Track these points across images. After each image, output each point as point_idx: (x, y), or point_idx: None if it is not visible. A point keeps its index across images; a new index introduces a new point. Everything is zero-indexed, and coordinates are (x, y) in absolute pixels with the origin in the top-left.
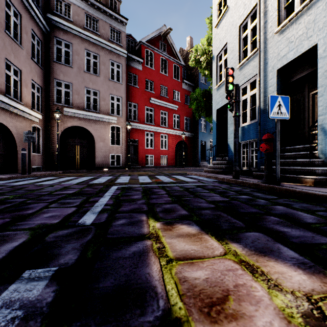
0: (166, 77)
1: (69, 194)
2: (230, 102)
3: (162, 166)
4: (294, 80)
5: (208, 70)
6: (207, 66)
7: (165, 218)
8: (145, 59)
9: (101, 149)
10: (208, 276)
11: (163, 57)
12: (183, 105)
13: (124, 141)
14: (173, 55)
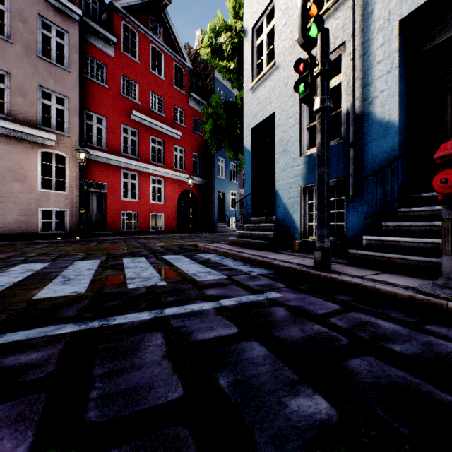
0: (161, 81)
1: None
2: (306, 80)
3: (154, 232)
4: (439, 42)
5: (235, 60)
6: (233, 52)
7: None
8: (121, 38)
9: (16, 198)
10: None
11: (156, 47)
12: (190, 133)
13: (74, 183)
14: (174, 48)
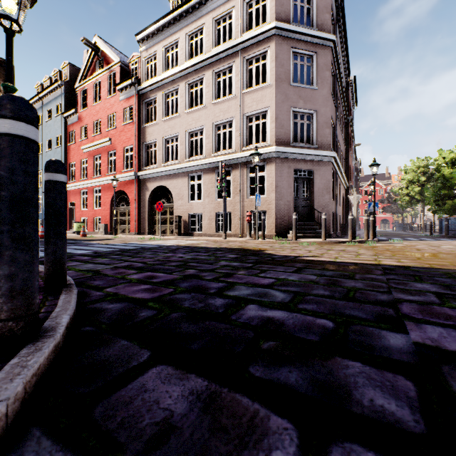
0: None
1: None
2: None
3: None
4: None
5: None
6: None
7: None
8: None
9: None
10: None
11: None
12: None
13: None
14: None
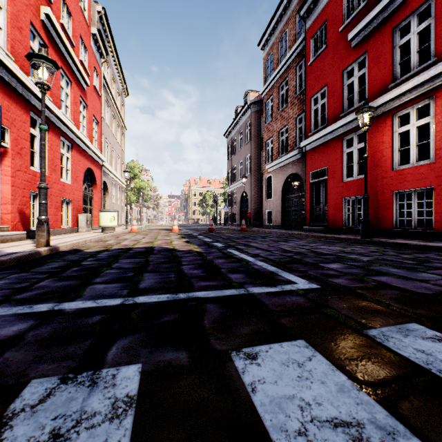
0: None
1: (307, 261)
2: None
3: None
4: None
5: None
6: None
7: (191, 251)
8: None
9: None
10: (184, 246)
11: None
12: None
13: None
14: None
